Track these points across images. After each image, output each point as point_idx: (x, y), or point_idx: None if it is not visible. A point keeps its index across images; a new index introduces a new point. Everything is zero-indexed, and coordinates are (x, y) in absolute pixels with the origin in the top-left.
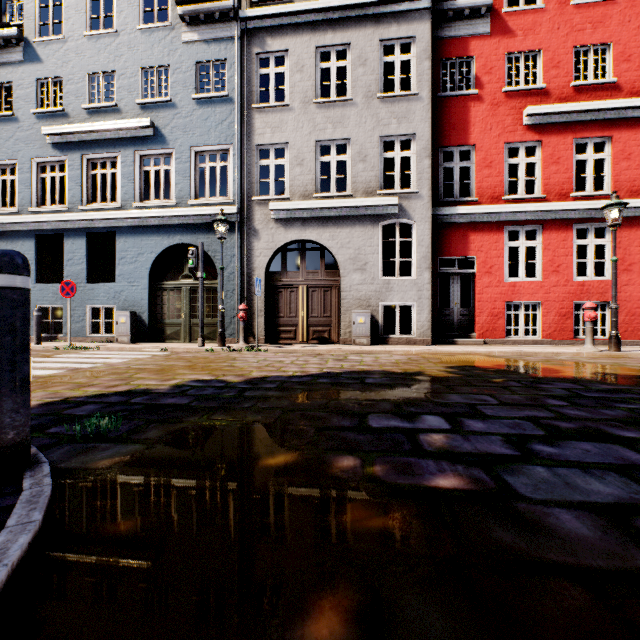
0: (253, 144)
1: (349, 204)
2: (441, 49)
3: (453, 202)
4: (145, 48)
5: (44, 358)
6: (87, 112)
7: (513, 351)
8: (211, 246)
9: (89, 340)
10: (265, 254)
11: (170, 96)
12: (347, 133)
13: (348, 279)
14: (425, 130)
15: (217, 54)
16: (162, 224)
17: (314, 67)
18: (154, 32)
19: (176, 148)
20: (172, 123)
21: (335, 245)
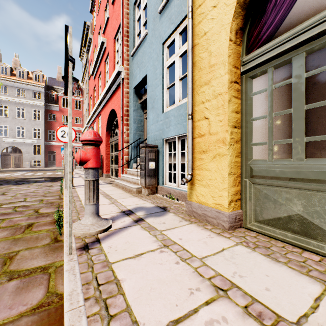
0: None
1: (25, 140)
2: (48, 111)
3: (51, 141)
4: None
5: None
6: None
7: (56, 168)
8: None
9: None
10: (1, 149)
11: None
12: (25, 126)
13: (25, 155)
14: (43, 128)
15: None
16: None
17: (16, 111)
18: None
19: None
20: None
21: (21, 148)
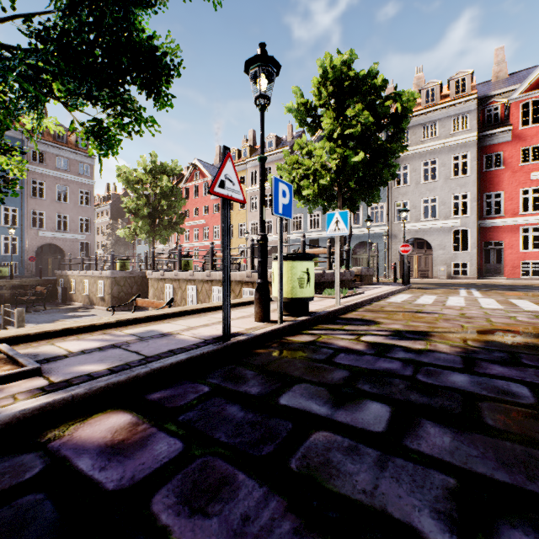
0: (393, 202)
1: (436, 223)
2: (484, 150)
3: (491, 217)
4: None
5: None
6: None
7: (509, 281)
8: (376, 241)
9: None
10: (399, 244)
11: None
12: (436, 194)
13: (436, 253)
14: (474, 190)
15: None
16: (356, 234)
17: (420, 169)
18: None
19: (362, 206)
20: None
21: (430, 239)
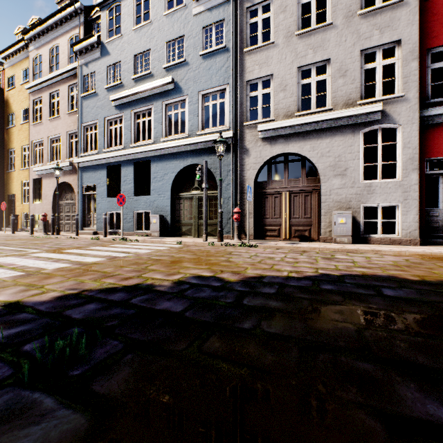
0: (244, 81)
1: (329, 117)
2: None
3: None
4: (168, 27)
5: (102, 247)
6: (134, 81)
7: None
8: (213, 164)
9: (135, 234)
10: (254, 167)
11: (184, 57)
12: (327, 54)
13: (328, 184)
14: (412, 33)
15: (217, 17)
16: (179, 151)
17: (296, 4)
18: (174, 14)
19: (188, 95)
20: (186, 77)
21: (315, 155)
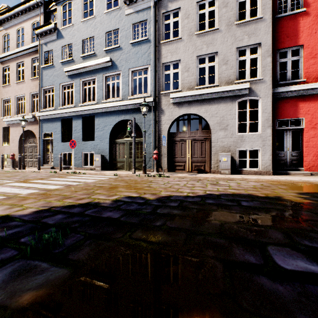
0: (161, 63)
1: (217, 90)
2: None
3: (286, 83)
4: (107, 22)
5: (59, 178)
6: (82, 58)
7: None
8: (139, 120)
9: (83, 169)
10: (167, 123)
11: (119, 44)
12: (215, 49)
13: (216, 135)
14: (267, 39)
15: (142, 17)
16: (115, 110)
17: (195, 14)
18: (112, 13)
19: (122, 70)
20: (120, 58)
21: (208, 115)
